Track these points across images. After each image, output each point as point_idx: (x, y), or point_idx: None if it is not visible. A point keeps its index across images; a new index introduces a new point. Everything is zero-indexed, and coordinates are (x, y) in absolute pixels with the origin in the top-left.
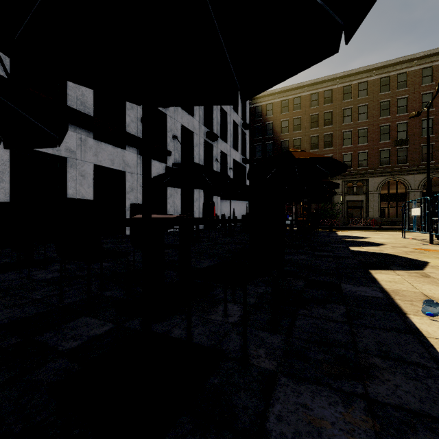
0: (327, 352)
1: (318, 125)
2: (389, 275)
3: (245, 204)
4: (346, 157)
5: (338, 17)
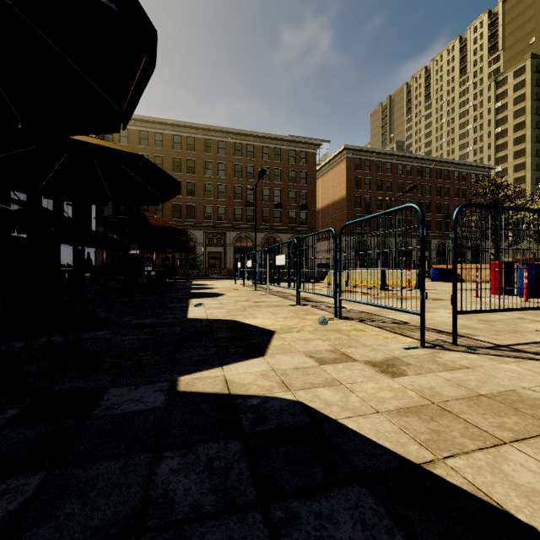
0: (152, 316)
1: (181, 171)
2: (198, 300)
3: (90, 250)
4: (208, 209)
5: (158, 194)
